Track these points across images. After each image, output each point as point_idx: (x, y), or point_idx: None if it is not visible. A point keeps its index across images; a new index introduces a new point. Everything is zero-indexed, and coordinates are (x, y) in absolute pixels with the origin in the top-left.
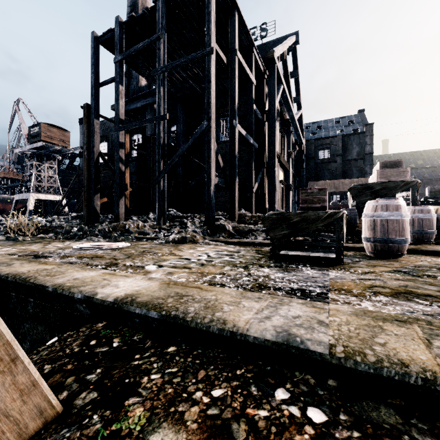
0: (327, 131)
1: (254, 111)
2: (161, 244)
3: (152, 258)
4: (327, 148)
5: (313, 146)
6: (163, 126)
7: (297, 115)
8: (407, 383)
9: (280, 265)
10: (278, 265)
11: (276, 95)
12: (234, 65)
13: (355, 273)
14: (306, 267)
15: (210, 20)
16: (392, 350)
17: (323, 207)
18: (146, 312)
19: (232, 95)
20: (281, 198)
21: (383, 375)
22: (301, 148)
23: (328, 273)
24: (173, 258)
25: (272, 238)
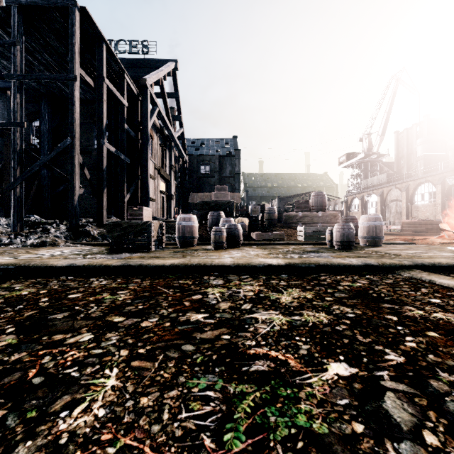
0: (208, 149)
1: (126, 129)
2: (17, 248)
3: (8, 255)
4: (207, 165)
5: (196, 161)
6: (20, 133)
7: (177, 133)
8: (101, 268)
9: (111, 253)
10: (110, 253)
11: (149, 117)
12: (102, 90)
13: (149, 253)
14: (127, 253)
15: (74, 50)
16: (103, 263)
17: (141, 219)
18: (7, 267)
19: (100, 115)
20: (163, 206)
21: (95, 267)
22: (184, 162)
23: (134, 254)
24: (29, 254)
25: (110, 238)
